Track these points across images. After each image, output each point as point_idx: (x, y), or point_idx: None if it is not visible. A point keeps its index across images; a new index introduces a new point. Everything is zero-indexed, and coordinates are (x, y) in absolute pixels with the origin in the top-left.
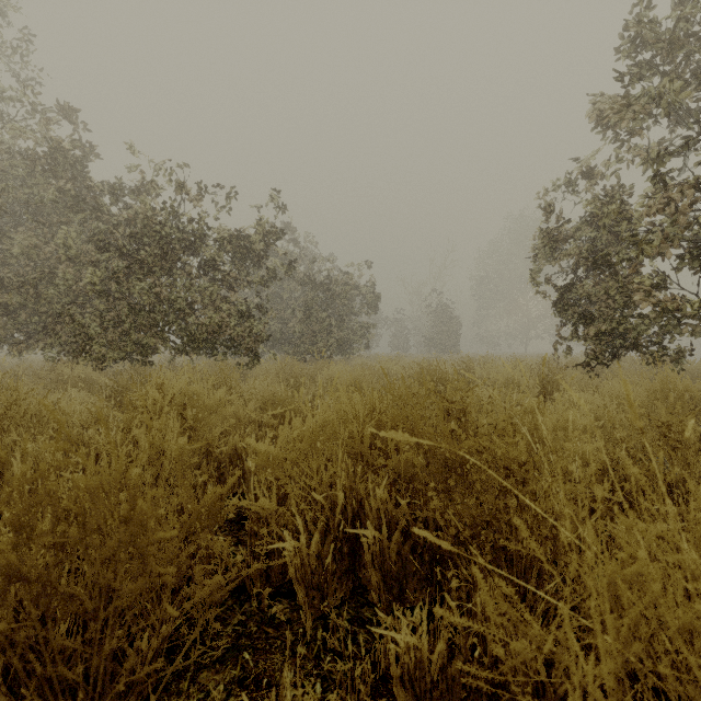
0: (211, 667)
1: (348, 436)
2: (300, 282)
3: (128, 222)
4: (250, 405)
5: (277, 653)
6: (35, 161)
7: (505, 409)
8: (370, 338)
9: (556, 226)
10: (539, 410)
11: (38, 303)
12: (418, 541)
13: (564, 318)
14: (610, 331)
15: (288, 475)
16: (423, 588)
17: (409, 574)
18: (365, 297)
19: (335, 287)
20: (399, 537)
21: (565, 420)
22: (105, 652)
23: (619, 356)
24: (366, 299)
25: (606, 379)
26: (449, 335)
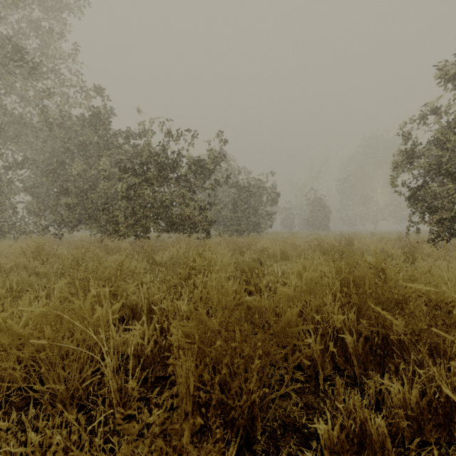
0: (279, 398)
1: (326, 285)
2: (230, 186)
3: (135, 154)
4: (231, 265)
5: (309, 395)
6: (84, 121)
7: (406, 271)
8: (273, 221)
9: (410, 148)
10: (429, 272)
11: (86, 203)
12: (373, 343)
13: (415, 209)
14: (450, 218)
15: (276, 306)
16: (376, 369)
17: (369, 361)
18: (269, 195)
19: (251, 189)
20: (362, 340)
21: (447, 278)
22: (264, 380)
23: (455, 235)
24: (270, 196)
25: (448, 250)
26: (322, 218)
